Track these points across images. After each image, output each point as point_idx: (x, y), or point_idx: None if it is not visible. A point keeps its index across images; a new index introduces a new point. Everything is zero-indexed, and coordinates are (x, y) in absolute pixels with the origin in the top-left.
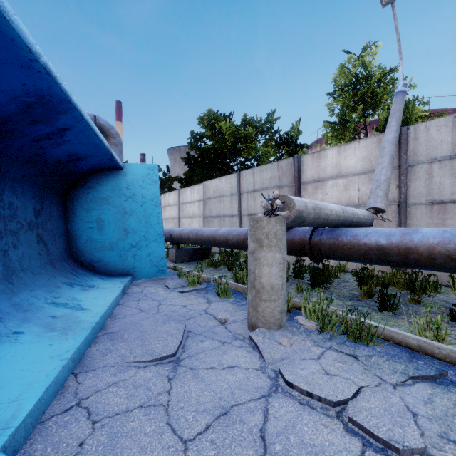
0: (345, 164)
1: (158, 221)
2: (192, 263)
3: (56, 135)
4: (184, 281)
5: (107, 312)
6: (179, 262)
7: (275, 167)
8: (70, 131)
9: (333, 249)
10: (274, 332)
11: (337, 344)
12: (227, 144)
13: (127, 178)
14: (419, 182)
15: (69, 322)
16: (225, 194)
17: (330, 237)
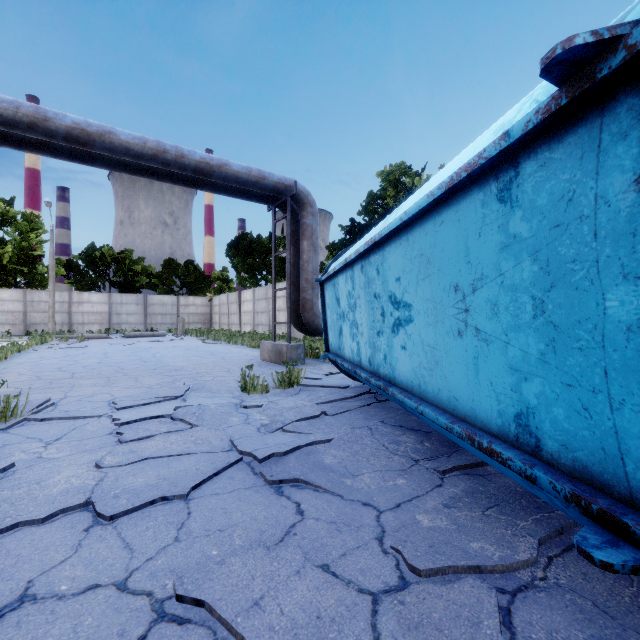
0: None
1: None
2: None
3: None
4: None
5: None
6: None
7: None
8: None
9: None
10: None
11: None
12: None
13: None
14: None
15: None
16: None
17: None
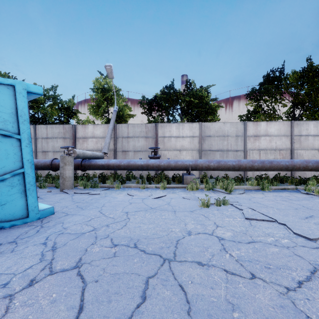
0: (96, 133)
1: None
2: None
3: None
4: None
5: None
6: None
7: (61, 127)
8: None
9: (89, 166)
10: (70, 190)
11: (89, 189)
12: None
13: None
14: (119, 144)
15: None
16: None
17: (88, 162)
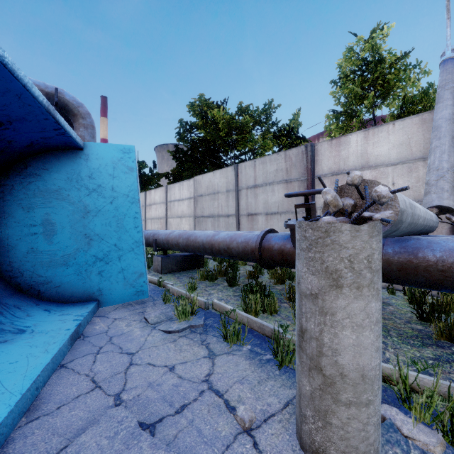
0: (374, 152)
1: (135, 223)
2: (181, 274)
3: None
4: (171, 308)
5: (15, 410)
6: (165, 273)
7: (282, 157)
8: None
9: (408, 270)
10: None
11: None
12: (220, 135)
13: (91, 163)
14: None
15: None
16: (220, 190)
17: (400, 251)
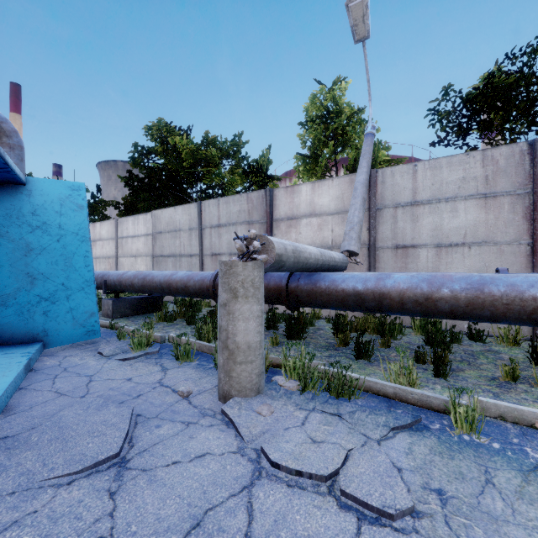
0: (319, 202)
1: (86, 262)
2: (136, 318)
3: None
4: (126, 343)
5: None
6: (117, 317)
7: (244, 199)
8: None
9: (312, 295)
10: (252, 400)
11: (320, 404)
12: (184, 165)
13: (34, 199)
14: (386, 226)
15: None
16: (182, 227)
17: (308, 283)
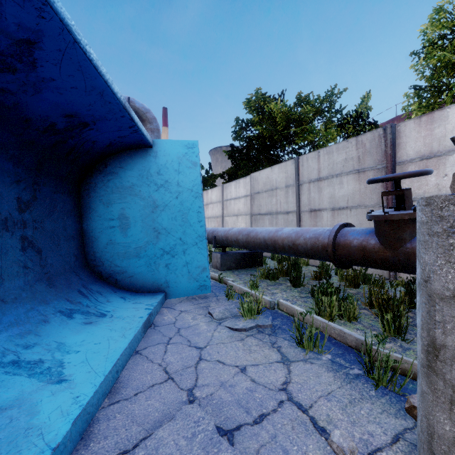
0: None
1: (199, 218)
2: (240, 272)
3: (22, 63)
4: (235, 304)
5: (99, 391)
6: (224, 269)
7: (352, 144)
8: (42, 51)
9: None
10: None
11: None
12: (277, 129)
13: (159, 160)
14: None
15: (5, 435)
16: (278, 186)
17: None
